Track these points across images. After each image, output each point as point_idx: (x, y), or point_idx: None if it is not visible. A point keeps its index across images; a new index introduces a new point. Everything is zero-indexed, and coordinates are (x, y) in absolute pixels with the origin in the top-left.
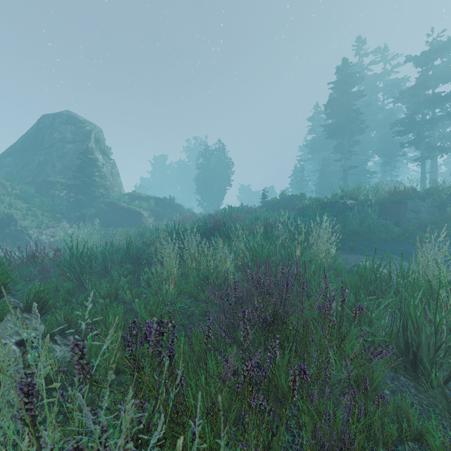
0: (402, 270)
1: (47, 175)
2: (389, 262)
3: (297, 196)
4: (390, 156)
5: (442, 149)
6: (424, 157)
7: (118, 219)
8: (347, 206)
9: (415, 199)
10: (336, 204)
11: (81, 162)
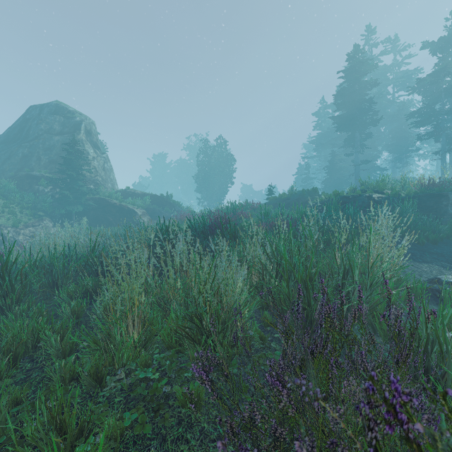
0: None
1: (31, 169)
2: None
3: (308, 192)
4: (402, 152)
5: None
6: (445, 150)
7: (108, 217)
8: (373, 200)
9: None
10: (360, 198)
11: (67, 154)
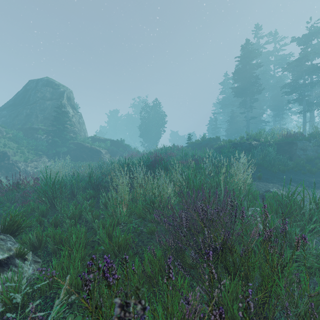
0: (314, 197)
1: (32, 123)
2: (303, 190)
3: (214, 139)
4: (279, 110)
5: (318, 104)
6: (305, 110)
7: (83, 155)
8: (252, 145)
9: (303, 141)
10: (244, 144)
11: (56, 114)
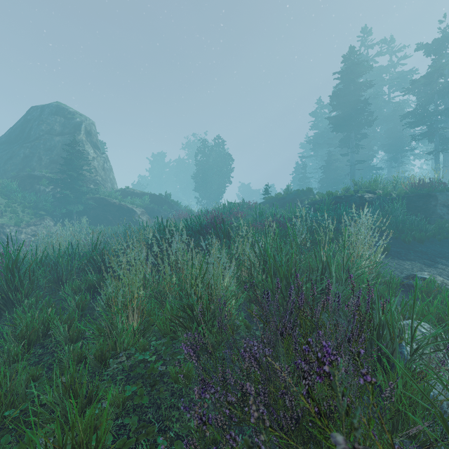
0: None
1: (33, 169)
2: None
3: (303, 191)
4: (397, 152)
5: None
6: (438, 150)
7: (108, 217)
8: (364, 200)
9: (446, 192)
10: (352, 198)
11: (68, 154)
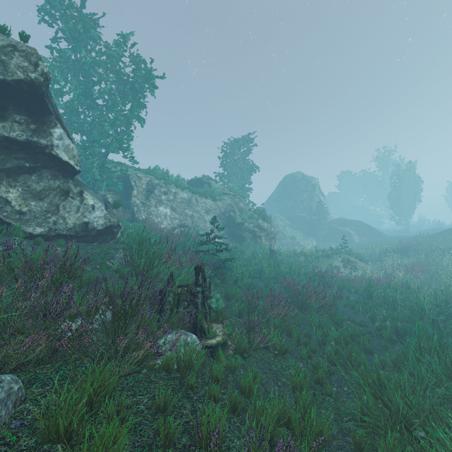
0: None
1: (296, 212)
2: None
3: None
4: None
5: None
6: None
7: (336, 236)
8: None
9: None
10: None
11: (316, 206)
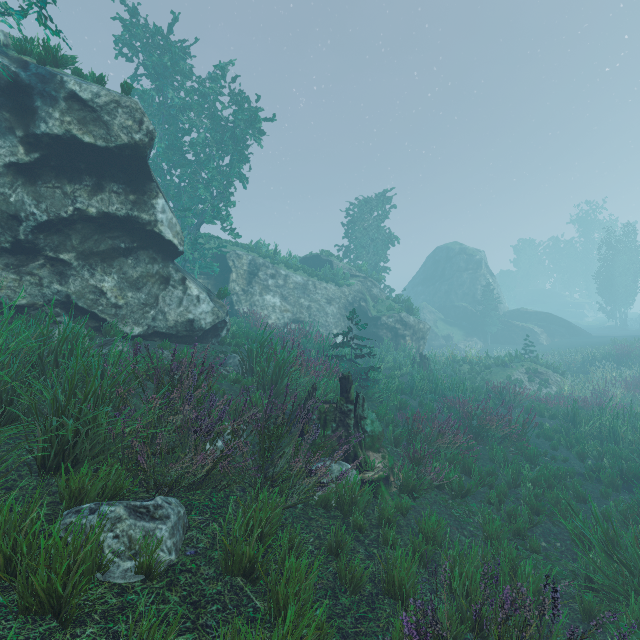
0: None
1: (452, 300)
2: None
3: None
4: None
5: None
6: None
7: (512, 335)
8: None
9: None
10: None
11: (482, 292)
